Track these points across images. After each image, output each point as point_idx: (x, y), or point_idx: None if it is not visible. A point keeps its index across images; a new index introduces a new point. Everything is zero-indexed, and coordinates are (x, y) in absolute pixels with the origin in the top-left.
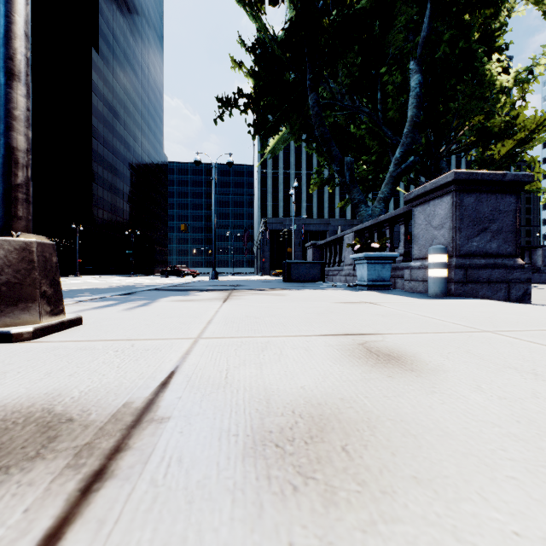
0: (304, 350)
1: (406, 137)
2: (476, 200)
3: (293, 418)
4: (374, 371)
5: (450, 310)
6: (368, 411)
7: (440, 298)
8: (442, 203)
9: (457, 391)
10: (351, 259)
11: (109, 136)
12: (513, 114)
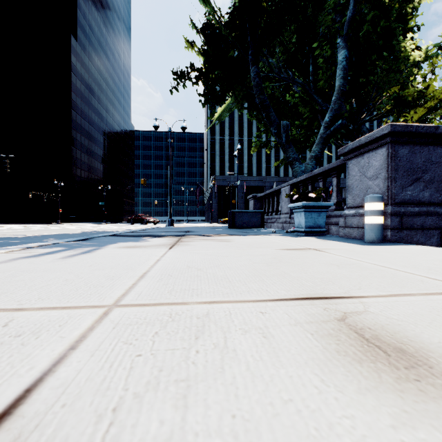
0: (262, 335)
1: (334, 104)
2: (410, 151)
3: None
4: (417, 415)
5: (403, 258)
6: None
7: (379, 244)
8: (376, 155)
9: None
10: (287, 209)
11: (86, 109)
12: (424, 86)
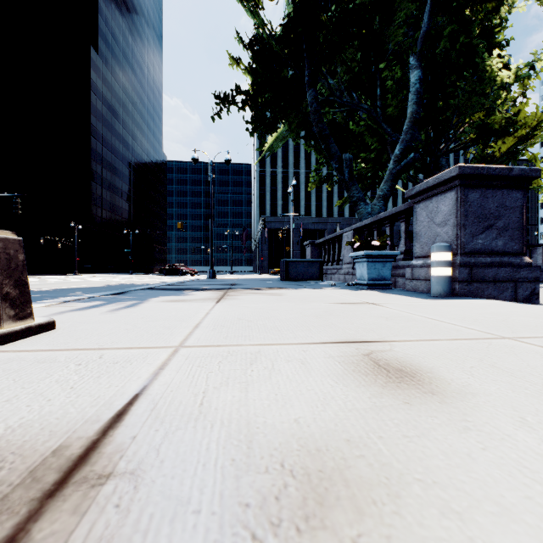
0: (301, 363)
1: (406, 134)
2: (481, 195)
3: (282, 477)
4: (386, 394)
5: (458, 311)
6: (385, 463)
7: (444, 298)
8: (445, 199)
9: (498, 426)
10: (350, 258)
11: (108, 135)
12: (513, 111)
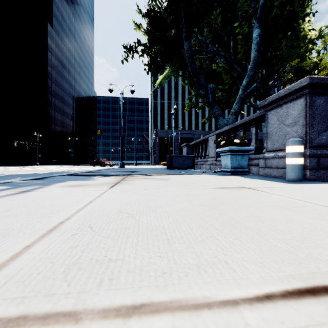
0: None
1: (250, 71)
2: (325, 101)
3: None
4: None
5: None
6: None
7: (301, 182)
8: (295, 105)
9: None
10: (213, 153)
11: (59, 79)
12: (318, 59)
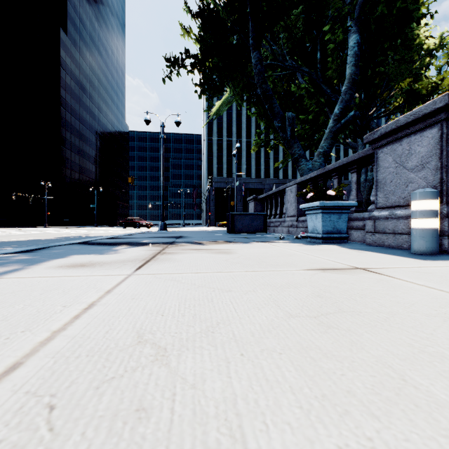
0: None
1: (345, 94)
2: None
3: None
4: None
5: None
6: None
7: (438, 257)
8: (422, 138)
9: None
10: (293, 211)
11: (76, 106)
12: (438, 78)
